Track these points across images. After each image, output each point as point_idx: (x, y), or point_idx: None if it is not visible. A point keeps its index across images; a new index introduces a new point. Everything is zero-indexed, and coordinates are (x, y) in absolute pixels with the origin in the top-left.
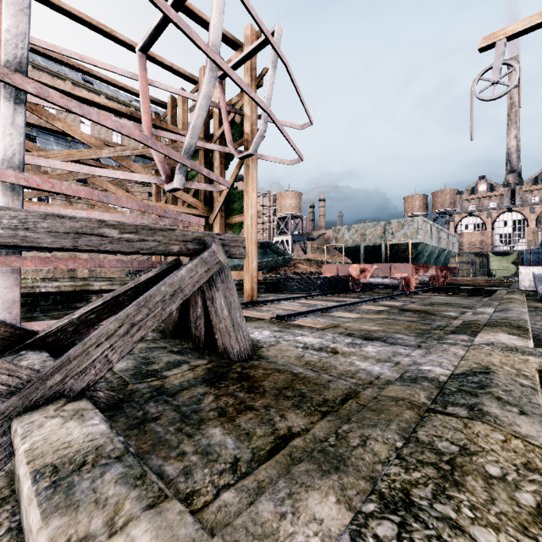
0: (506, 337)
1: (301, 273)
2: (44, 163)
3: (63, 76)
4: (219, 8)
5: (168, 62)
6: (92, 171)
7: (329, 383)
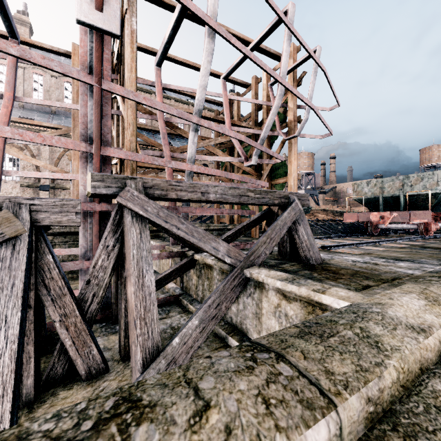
0: None
1: (323, 220)
2: (182, 156)
3: (150, 91)
4: (287, 52)
5: (231, 77)
6: (204, 158)
7: (380, 274)
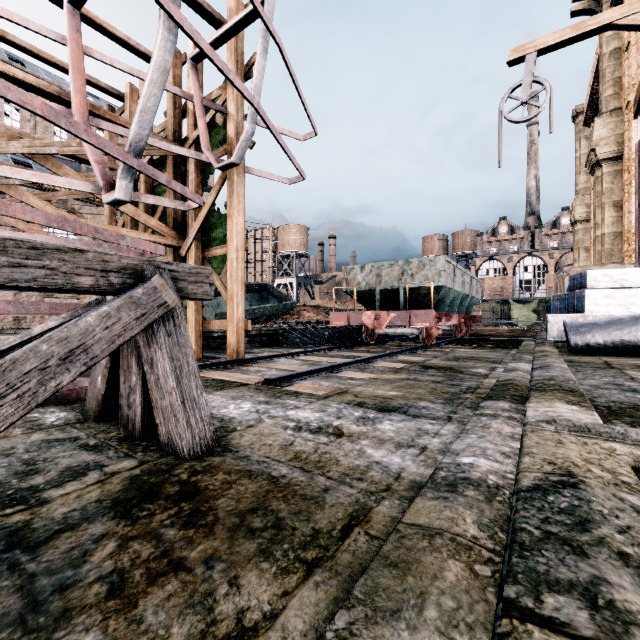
0: (567, 409)
1: (306, 322)
2: None
3: None
4: None
5: (123, 34)
6: None
7: (324, 493)
